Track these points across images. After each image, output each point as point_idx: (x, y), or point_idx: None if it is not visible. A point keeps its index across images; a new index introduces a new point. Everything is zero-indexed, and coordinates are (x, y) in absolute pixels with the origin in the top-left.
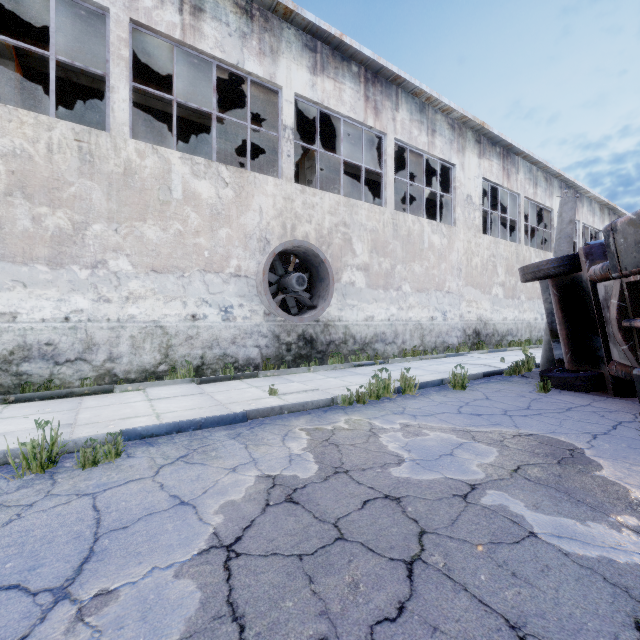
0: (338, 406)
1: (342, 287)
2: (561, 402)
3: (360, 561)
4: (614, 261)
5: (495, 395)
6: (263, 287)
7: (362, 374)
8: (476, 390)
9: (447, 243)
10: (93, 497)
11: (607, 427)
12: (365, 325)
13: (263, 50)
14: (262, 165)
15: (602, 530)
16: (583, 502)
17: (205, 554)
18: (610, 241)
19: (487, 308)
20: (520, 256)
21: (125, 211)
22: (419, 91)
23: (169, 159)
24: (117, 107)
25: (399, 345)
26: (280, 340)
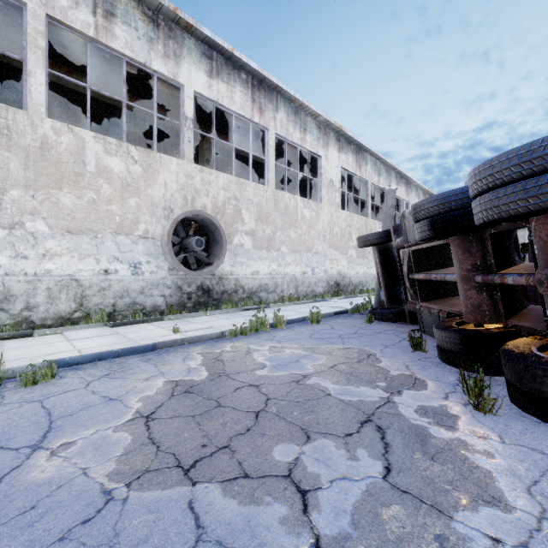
0: (227, 338)
1: (233, 248)
2: (377, 329)
3: (229, 414)
4: (405, 236)
5: (338, 326)
6: (168, 247)
7: (248, 316)
8: (327, 323)
9: (315, 215)
10: (40, 402)
11: (396, 341)
12: (252, 278)
13: (168, 54)
14: (166, 141)
15: (365, 389)
16: (362, 378)
17: (132, 421)
18: (403, 224)
19: (345, 265)
20: (368, 227)
21: (42, 180)
22: (294, 98)
23: (83, 137)
24: (34, 89)
25: (279, 293)
26: (182, 290)
